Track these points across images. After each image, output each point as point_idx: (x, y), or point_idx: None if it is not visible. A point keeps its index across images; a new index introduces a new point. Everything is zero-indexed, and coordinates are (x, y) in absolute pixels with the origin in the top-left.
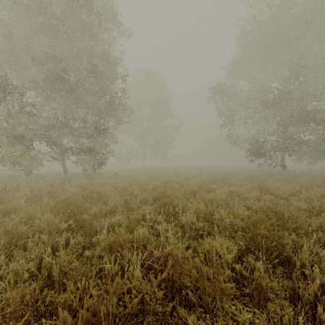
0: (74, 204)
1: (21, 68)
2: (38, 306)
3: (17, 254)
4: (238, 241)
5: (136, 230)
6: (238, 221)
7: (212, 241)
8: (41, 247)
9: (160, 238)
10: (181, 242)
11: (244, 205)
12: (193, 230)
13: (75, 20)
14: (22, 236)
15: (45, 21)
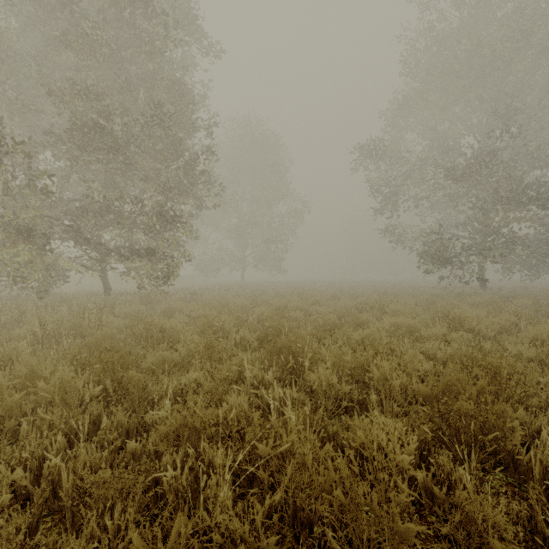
0: (115, 350)
1: (28, 111)
2: None
3: None
4: (418, 424)
5: (226, 400)
6: (416, 384)
7: (370, 426)
8: (44, 436)
9: (271, 414)
10: (310, 423)
11: (421, 351)
12: (332, 399)
13: (122, 26)
14: (12, 413)
15: (70, 27)
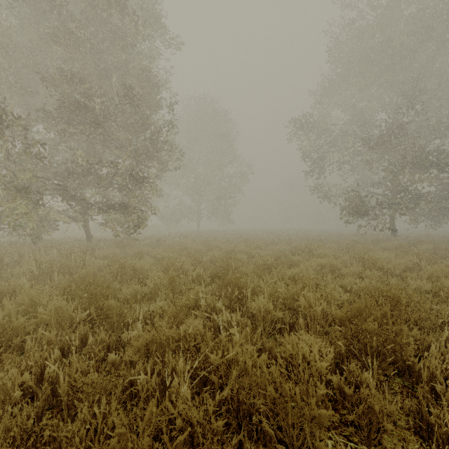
0: (97, 284)
1: (25, 92)
2: (34, 442)
3: (7, 359)
4: (335, 340)
5: (185, 322)
6: (334, 310)
7: (297, 340)
8: (44, 349)
9: (221, 334)
10: (251, 340)
11: (341, 285)
12: (268, 322)
13: (101, 23)
14: (18, 332)
15: (59, 25)
